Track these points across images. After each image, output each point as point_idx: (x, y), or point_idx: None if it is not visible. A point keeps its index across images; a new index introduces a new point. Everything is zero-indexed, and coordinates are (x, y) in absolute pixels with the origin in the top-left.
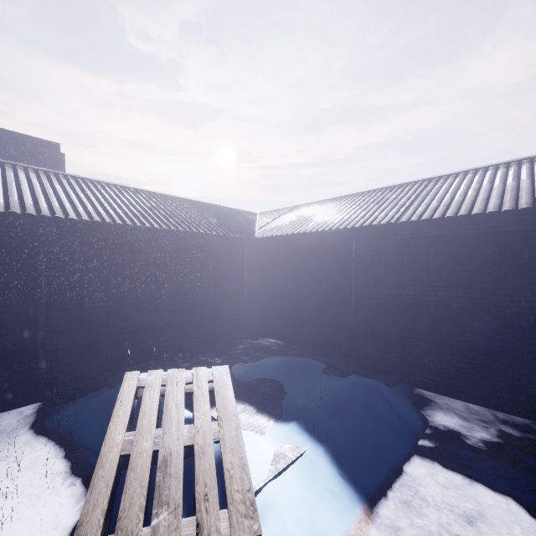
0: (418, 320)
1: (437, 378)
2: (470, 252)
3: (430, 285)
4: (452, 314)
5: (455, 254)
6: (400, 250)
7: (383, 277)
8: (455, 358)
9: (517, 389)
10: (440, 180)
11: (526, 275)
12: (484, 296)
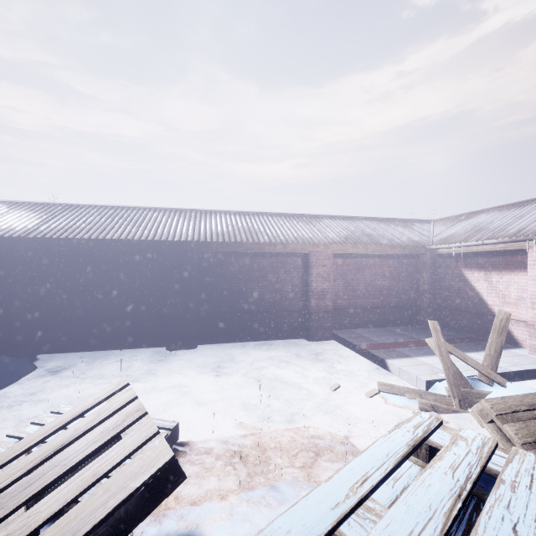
0: (46, 306)
1: (59, 343)
2: (79, 260)
3: (54, 281)
4: (69, 299)
5: (70, 261)
6: (32, 257)
7: (14, 277)
8: (70, 327)
9: (102, 336)
10: (77, 208)
11: (106, 274)
12: (87, 286)
